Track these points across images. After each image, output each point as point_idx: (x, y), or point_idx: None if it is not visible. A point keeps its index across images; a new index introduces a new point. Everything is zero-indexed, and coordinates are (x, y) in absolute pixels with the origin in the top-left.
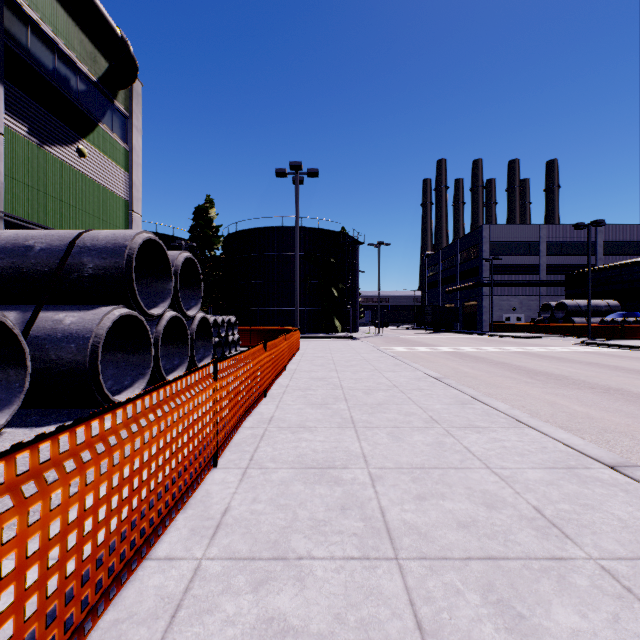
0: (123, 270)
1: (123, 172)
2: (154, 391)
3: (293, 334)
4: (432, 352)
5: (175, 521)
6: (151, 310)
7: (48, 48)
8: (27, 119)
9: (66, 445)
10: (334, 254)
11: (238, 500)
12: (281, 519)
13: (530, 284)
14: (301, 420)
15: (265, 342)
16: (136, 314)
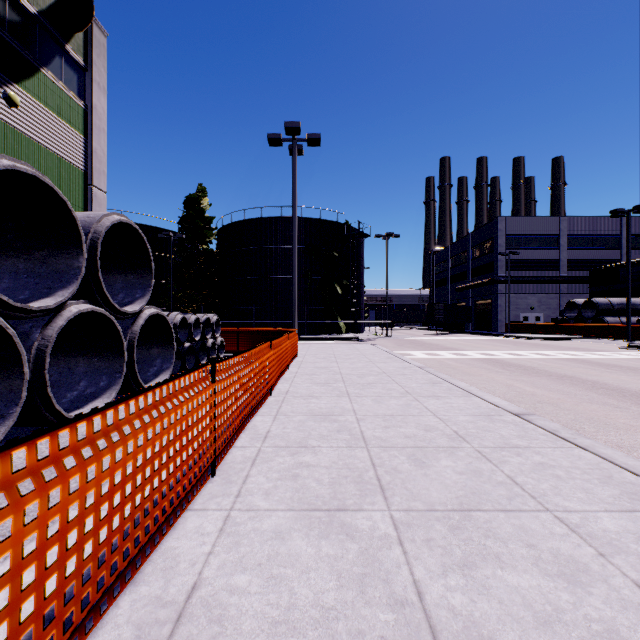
0: None
1: (79, 136)
2: None
3: (287, 338)
4: (460, 359)
5: None
6: (37, 301)
7: None
8: None
9: None
10: (337, 247)
11: None
12: None
13: (550, 281)
14: (272, 620)
15: (212, 363)
16: None
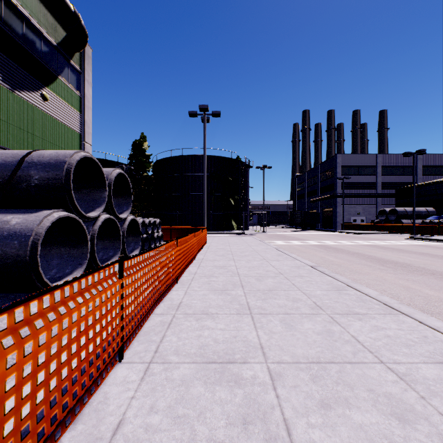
0: (62, 181)
1: (77, 113)
2: (18, 306)
3: (201, 232)
4: (303, 245)
5: None
6: (89, 213)
7: (18, 18)
8: (1, 70)
9: None
10: (231, 174)
11: (134, 409)
12: (177, 440)
13: (370, 196)
14: (205, 306)
15: (177, 239)
16: (74, 216)
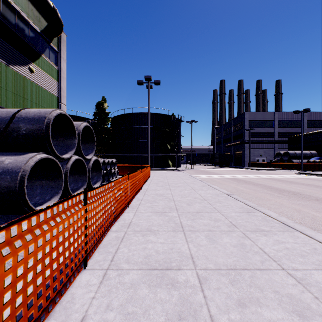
0: (43, 131)
1: (55, 82)
2: (0, 230)
3: (146, 168)
4: (221, 178)
5: None
6: (63, 155)
7: (12, 12)
8: None
9: None
10: (168, 127)
11: (94, 307)
12: None
13: (269, 142)
14: (149, 225)
15: (128, 174)
16: (52, 157)
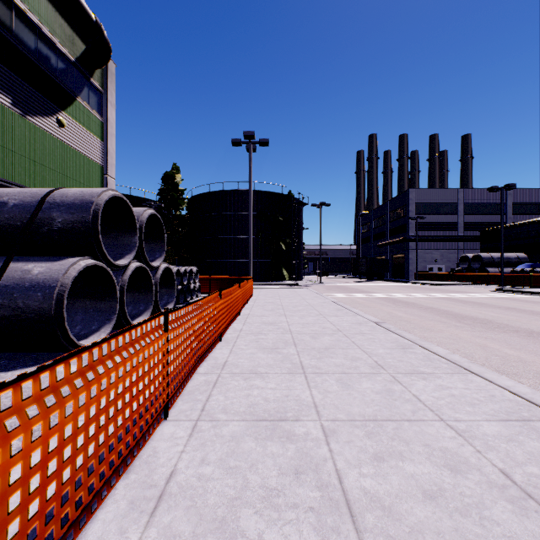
0: (89, 224)
1: (99, 141)
2: (84, 351)
3: (247, 282)
4: (368, 298)
5: (114, 490)
6: (117, 261)
7: (30, 30)
8: (11, 92)
9: (25, 391)
10: (282, 213)
11: (185, 461)
12: (230, 487)
13: (450, 239)
14: (253, 365)
15: (220, 290)
16: (102, 265)
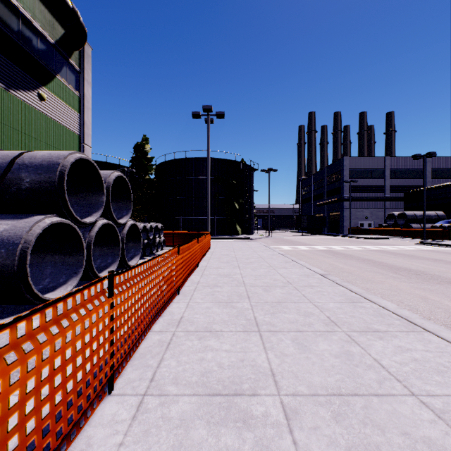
0: (55, 184)
1: (76, 114)
2: None
3: (205, 237)
4: (310, 250)
5: None
6: (85, 218)
7: (13, 14)
8: None
9: None
10: (236, 178)
11: None
12: None
13: (378, 199)
14: (208, 322)
15: (178, 246)
16: (68, 222)
